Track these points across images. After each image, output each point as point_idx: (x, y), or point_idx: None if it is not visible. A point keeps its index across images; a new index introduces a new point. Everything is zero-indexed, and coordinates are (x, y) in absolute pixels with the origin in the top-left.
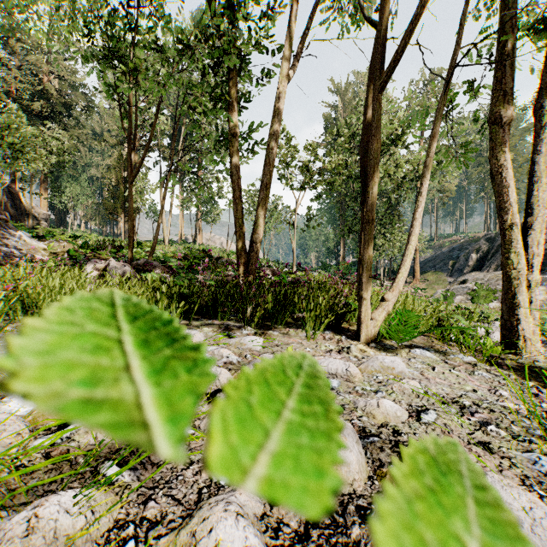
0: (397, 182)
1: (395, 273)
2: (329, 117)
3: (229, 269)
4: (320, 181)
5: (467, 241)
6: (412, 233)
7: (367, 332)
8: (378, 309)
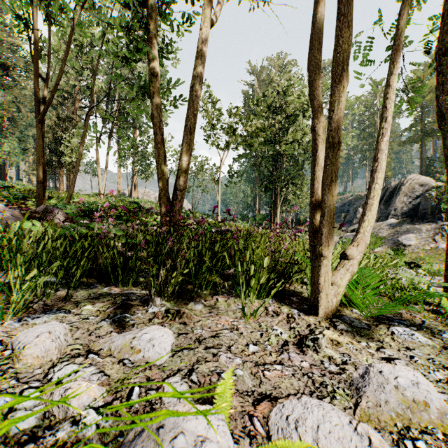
0: (304, 147)
1: (300, 223)
2: (247, 93)
3: (156, 219)
4: (241, 142)
5: (355, 198)
6: (378, 169)
7: (326, 303)
8: (339, 270)
